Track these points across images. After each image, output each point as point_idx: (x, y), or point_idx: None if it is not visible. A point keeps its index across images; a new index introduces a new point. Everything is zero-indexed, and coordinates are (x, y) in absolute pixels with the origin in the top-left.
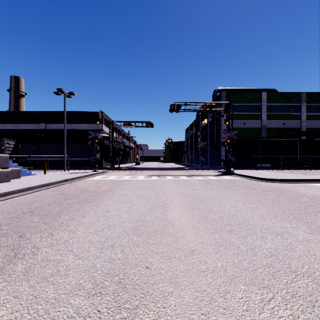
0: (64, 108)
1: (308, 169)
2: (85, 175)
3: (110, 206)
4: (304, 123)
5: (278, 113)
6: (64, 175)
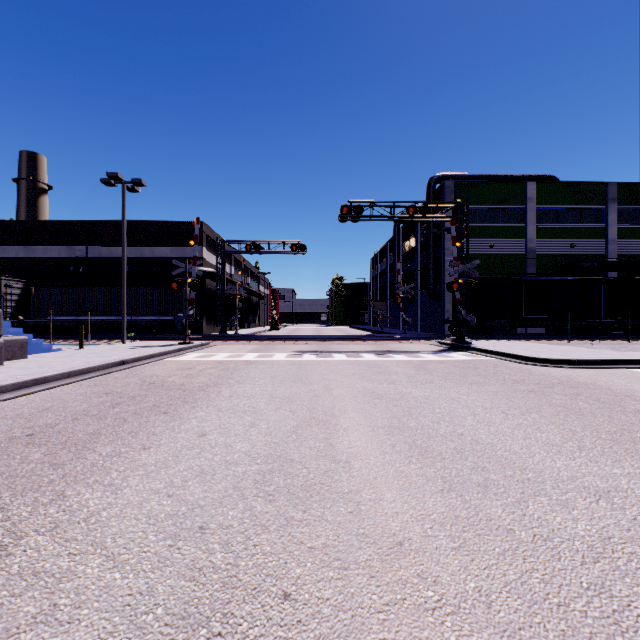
0: (123, 213)
1: (624, 338)
2: (164, 352)
3: (208, 423)
4: (614, 246)
5: (560, 225)
6: (120, 351)
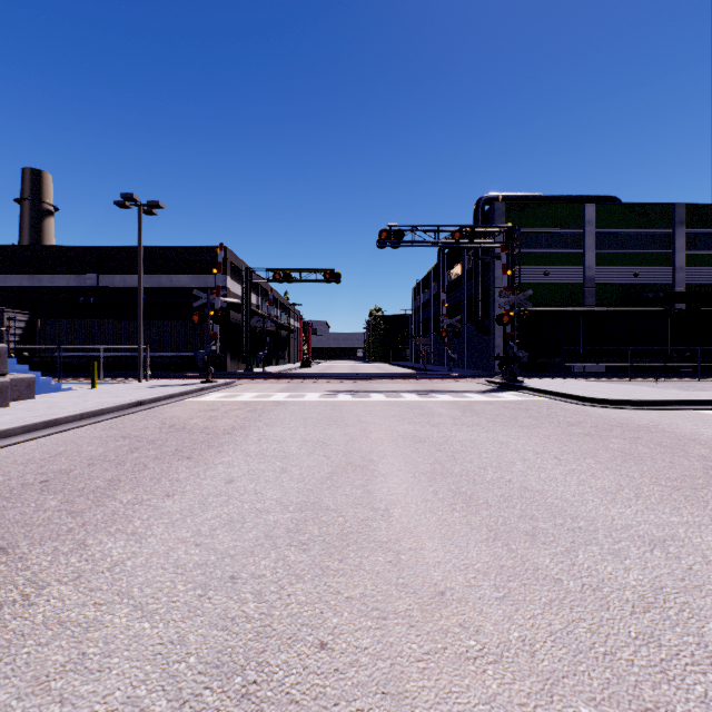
0: (139, 238)
1: (692, 377)
2: (184, 392)
3: (236, 468)
4: (682, 274)
5: (622, 251)
6: (136, 391)
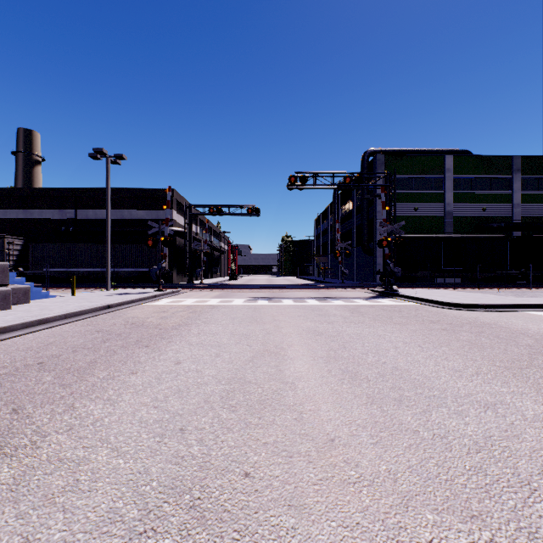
0: (107, 182)
1: (526, 287)
2: (142, 298)
3: (182, 354)
4: (518, 209)
5: (473, 192)
6: (105, 297)
